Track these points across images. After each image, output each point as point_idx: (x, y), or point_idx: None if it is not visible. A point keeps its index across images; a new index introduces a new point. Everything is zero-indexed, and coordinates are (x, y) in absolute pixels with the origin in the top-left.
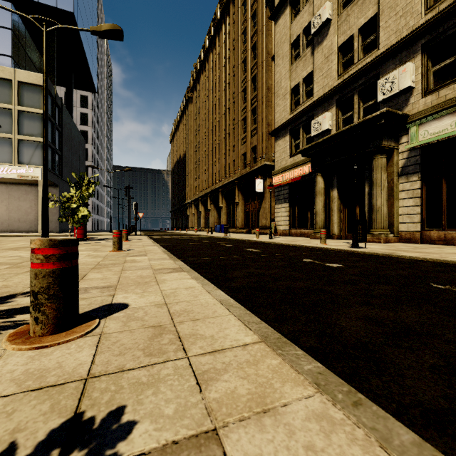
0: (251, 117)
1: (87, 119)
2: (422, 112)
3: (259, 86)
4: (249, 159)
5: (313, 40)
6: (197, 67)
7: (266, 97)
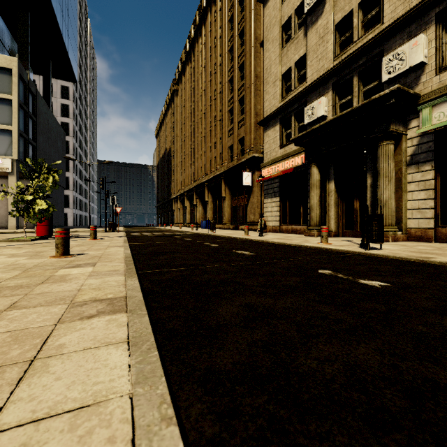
0: (239, 107)
1: (68, 110)
2: (437, 91)
3: (247, 74)
4: (236, 151)
5: (307, 21)
6: (183, 58)
7: (254, 85)
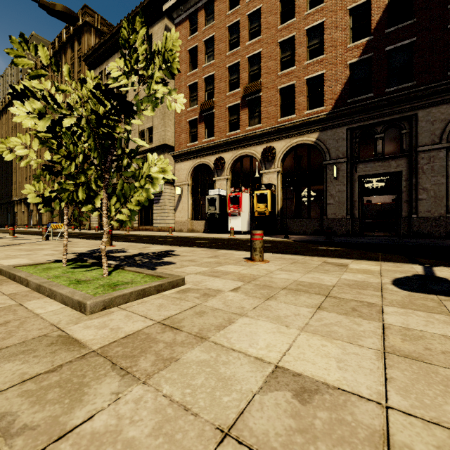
0: None
1: None
2: None
3: None
4: None
5: None
6: None
7: None
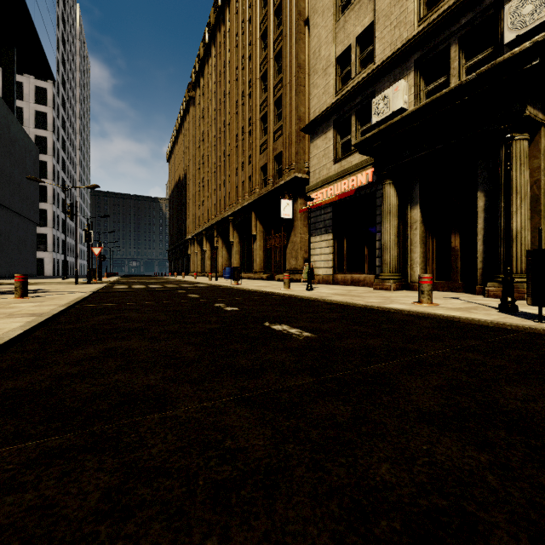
0: (275, 111)
1: (45, 120)
2: None
3: (286, 64)
4: (272, 172)
5: None
6: (200, 53)
7: (296, 79)
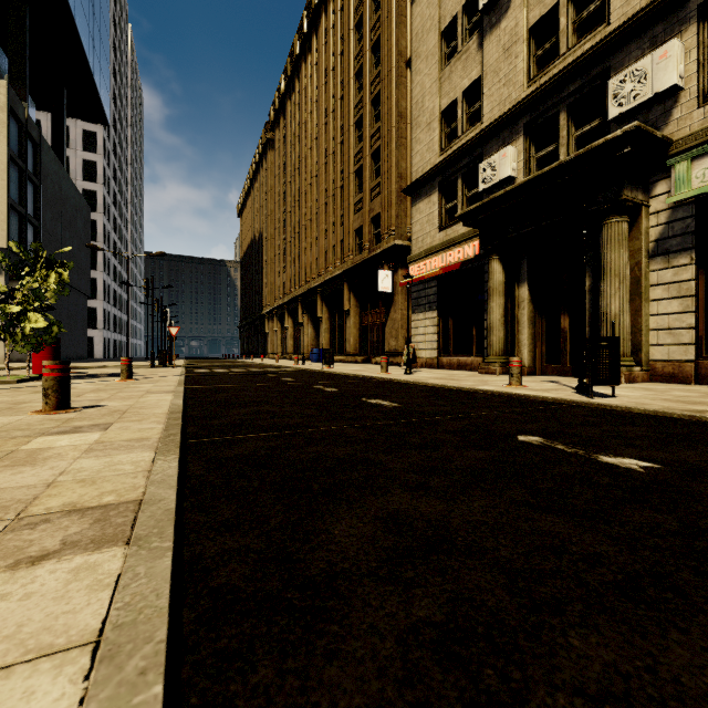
0: (372, 165)
1: (95, 171)
2: (700, 134)
3: (385, 112)
4: (368, 237)
5: (482, 23)
6: (281, 88)
7: (396, 129)
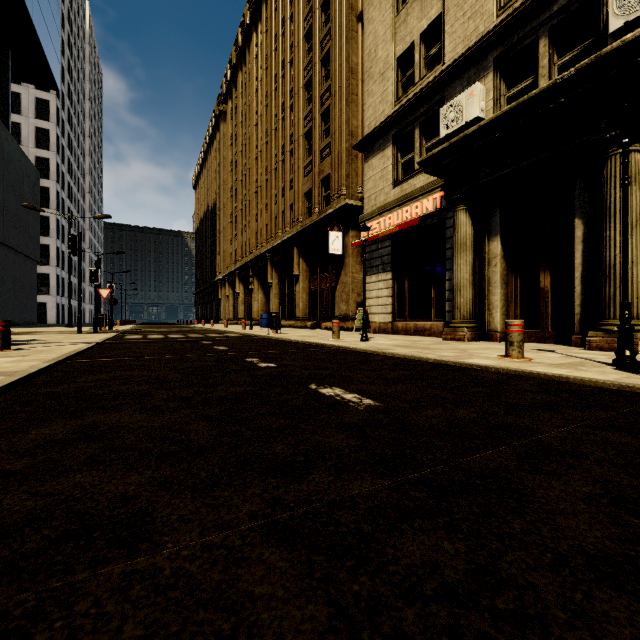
0: (321, 126)
1: (48, 139)
2: None
3: (335, 68)
4: (317, 199)
5: None
6: (233, 59)
7: (347, 86)
